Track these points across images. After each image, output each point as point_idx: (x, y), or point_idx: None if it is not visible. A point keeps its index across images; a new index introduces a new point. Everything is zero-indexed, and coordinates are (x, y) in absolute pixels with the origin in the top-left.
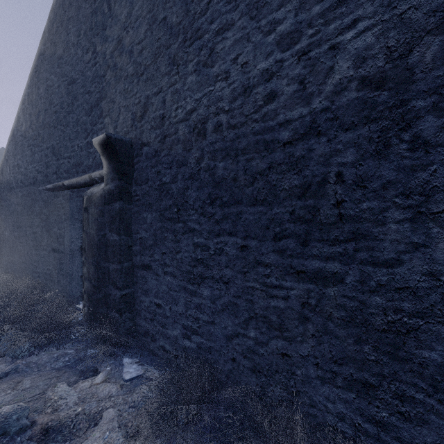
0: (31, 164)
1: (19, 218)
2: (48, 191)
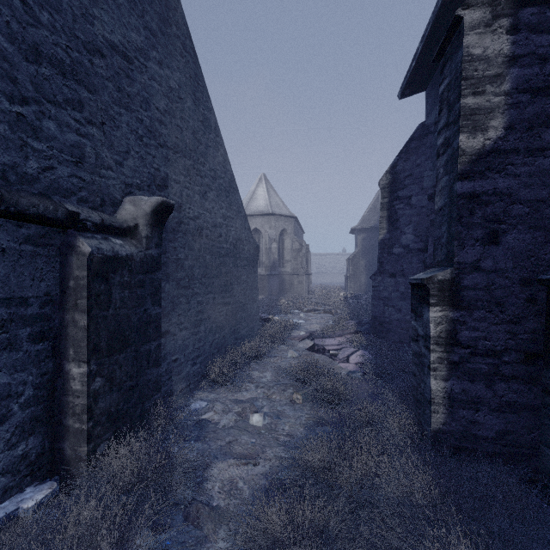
0: None
1: None
2: None
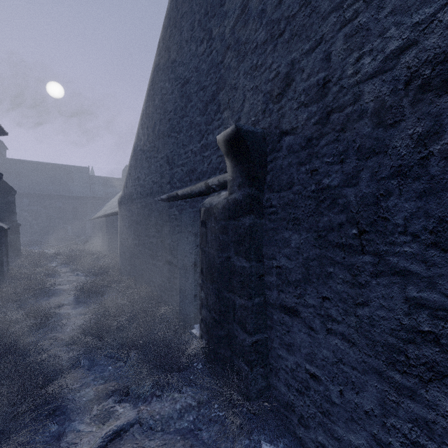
0: (148, 175)
1: (139, 228)
2: (162, 201)
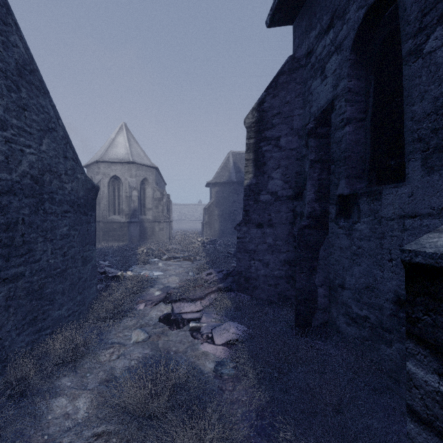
0: None
1: None
2: None
